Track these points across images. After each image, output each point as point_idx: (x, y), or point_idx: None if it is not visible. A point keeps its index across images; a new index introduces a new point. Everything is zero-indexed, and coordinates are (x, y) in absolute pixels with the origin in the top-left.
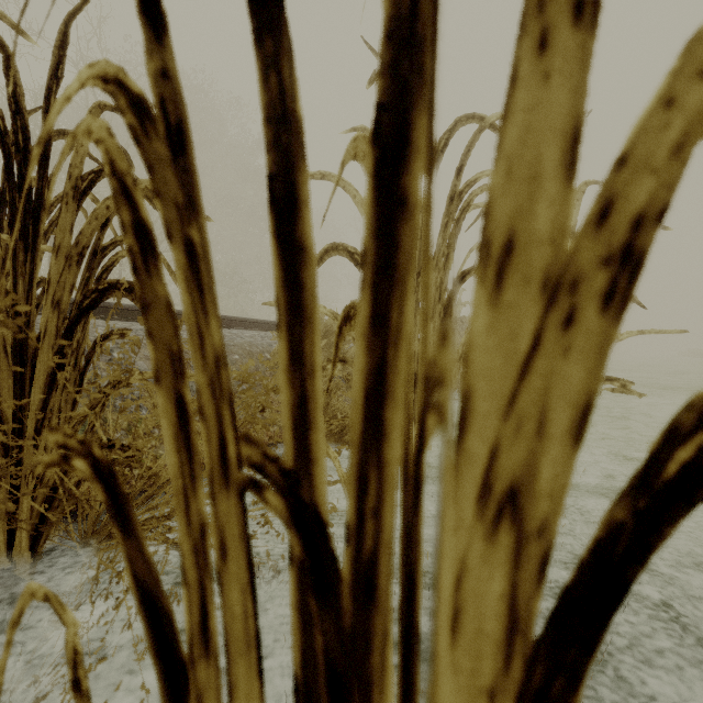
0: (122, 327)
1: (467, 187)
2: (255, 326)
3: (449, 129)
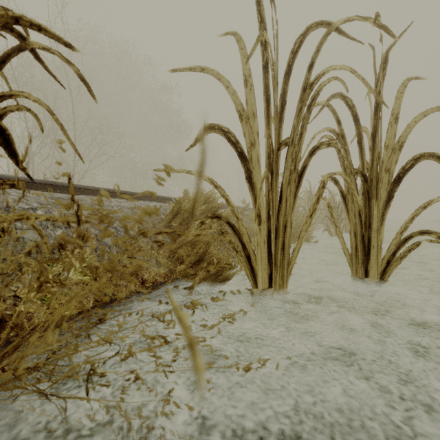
0: (60, 197)
1: (317, 79)
2: (158, 200)
3: (302, 33)
